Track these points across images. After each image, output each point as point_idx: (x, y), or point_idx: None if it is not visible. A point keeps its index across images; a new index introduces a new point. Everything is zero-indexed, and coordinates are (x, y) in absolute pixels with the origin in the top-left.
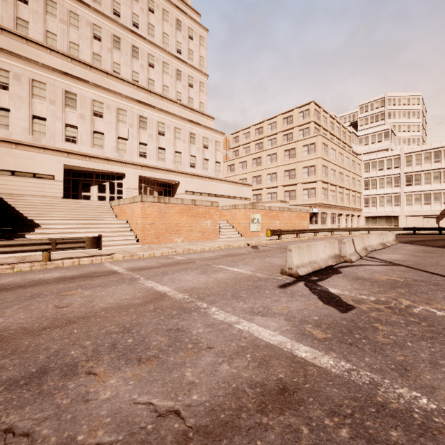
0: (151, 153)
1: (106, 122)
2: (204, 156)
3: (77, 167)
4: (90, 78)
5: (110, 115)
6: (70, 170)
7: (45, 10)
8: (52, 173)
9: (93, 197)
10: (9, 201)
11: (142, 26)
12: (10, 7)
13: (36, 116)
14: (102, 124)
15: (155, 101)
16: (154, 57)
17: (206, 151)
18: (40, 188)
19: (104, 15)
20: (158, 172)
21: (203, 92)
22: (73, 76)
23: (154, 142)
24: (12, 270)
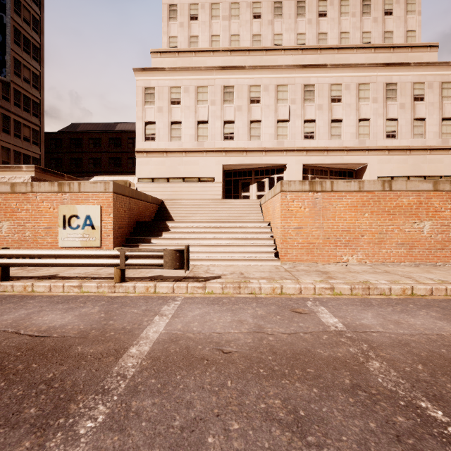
0: (321, 130)
1: (264, 106)
2: (415, 115)
3: (235, 165)
4: (249, 63)
5: (267, 96)
6: (231, 171)
7: (210, 16)
8: (212, 175)
9: (252, 197)
10: (167, 205)
11: None
12: (186, 30)
13: (200, 121)
14: (259, 111)
15: (327, 59)
16: (327, 1)
17: (420, 104)
18: (203, 192)
19: None
20: (330, 155)
21: (412, 13)
22: (230, 68)
23: (325, 114)
24: (79, 288)
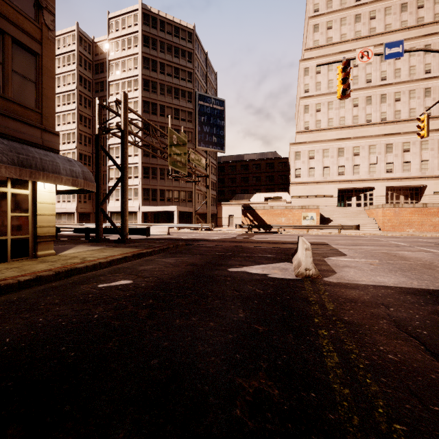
0: (396, 168)
1: (361, 157)
2: None
3: (344, 188)
4: (351, 133)
5: (363, 152)
6: (340, 190)
7: (328, 109)
8: (332, 194)
9: (353, 204)
10: None
11: (389, 76)
12: (313, 117)
13: (325, 167)
14: (359, 159)
15: (400, 127)
16: (400, 92)
17: None
18: (326, 202)
19: (360, 89)
20: (402, 181)
21: None
22: (342, 139)
23: (399, 159)
24: (330, 234)
